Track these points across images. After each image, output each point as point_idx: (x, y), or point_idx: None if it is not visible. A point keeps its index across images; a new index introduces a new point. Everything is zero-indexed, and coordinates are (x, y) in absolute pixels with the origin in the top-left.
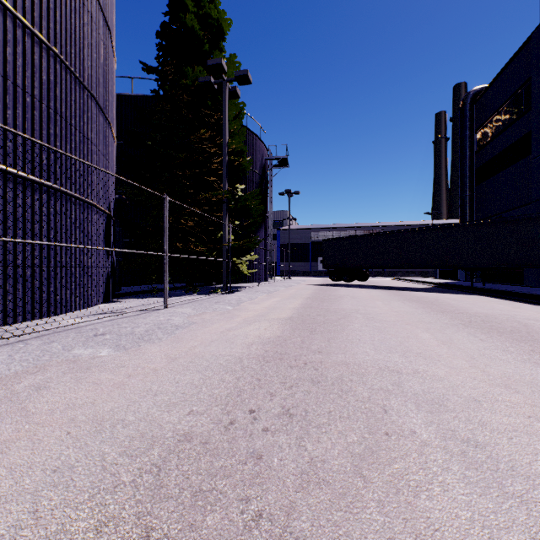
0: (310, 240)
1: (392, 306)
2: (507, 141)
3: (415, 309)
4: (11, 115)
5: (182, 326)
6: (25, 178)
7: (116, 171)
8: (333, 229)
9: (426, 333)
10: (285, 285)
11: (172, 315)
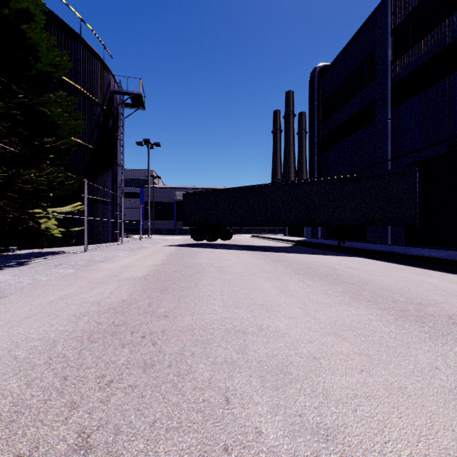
0: (174, 199)
1: (301, 300)
2: (351, 111)
3: (352, 308)
4: None
5: None
6: None
7: None
8: (197, 190)
9: None
10: (133, 248)
11: None
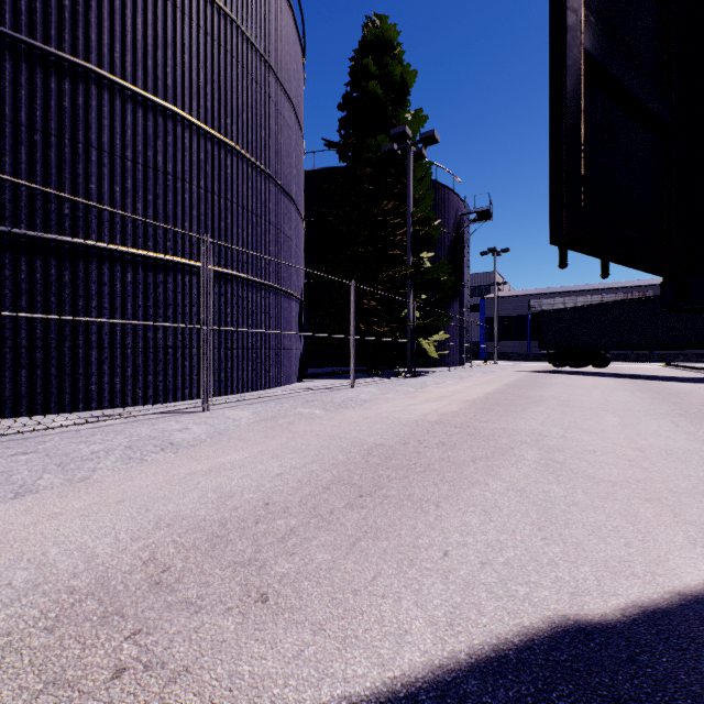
0: (528, 311)
1: (609, 396)
2: None
3: (638, 399)
4: (246, 235)
5: (369, 400)
6: (253, 281)
7: None
8: (565, 295)
9: (615, 418)
10: (484, 371)
11: (359, 392)
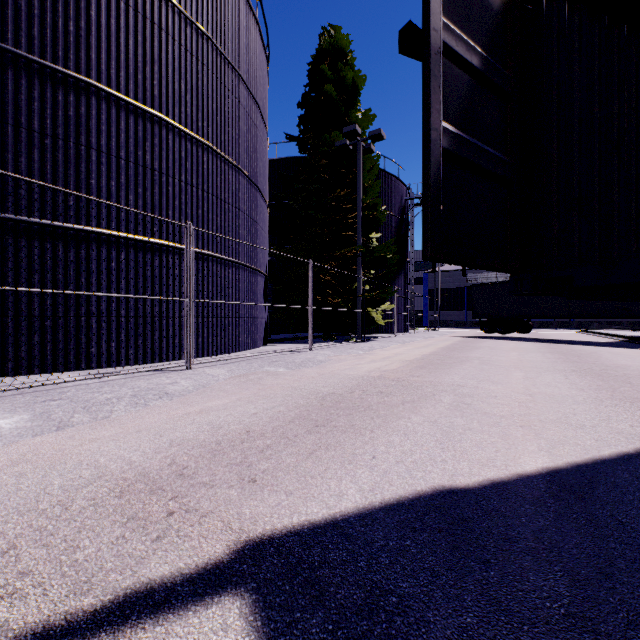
0: (465, 284)
1: (524, 356)
2: None
3: (546, 359)
4: (219, 220)
5: (324, 361)
6: (225, 259)
7: None
8: None
9: (521, 373)
10: (425, 336)
11: (316, 354)
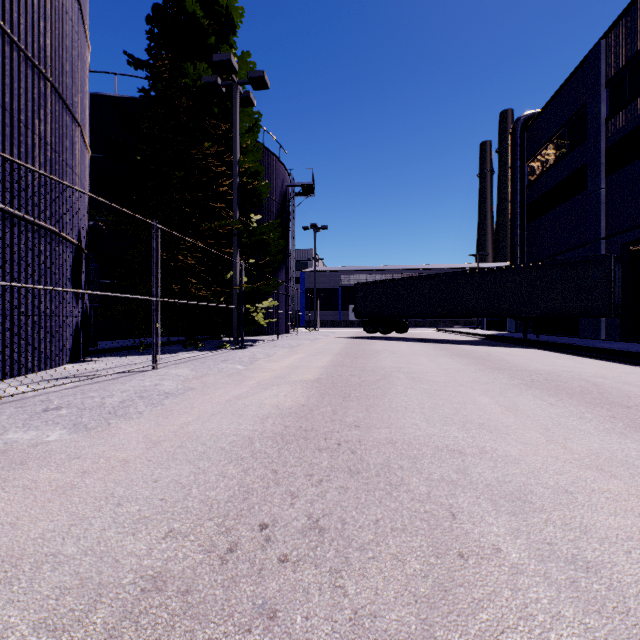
0: (339, 285)
1: (440, 363)
2: (561, 174)
3: (466, 366)
4: None
5: (174, 393)
6: None
7: (94, 193)
8: (367, 272)
9: (485, 397)
10: (311, 338)
11: (162, 378)
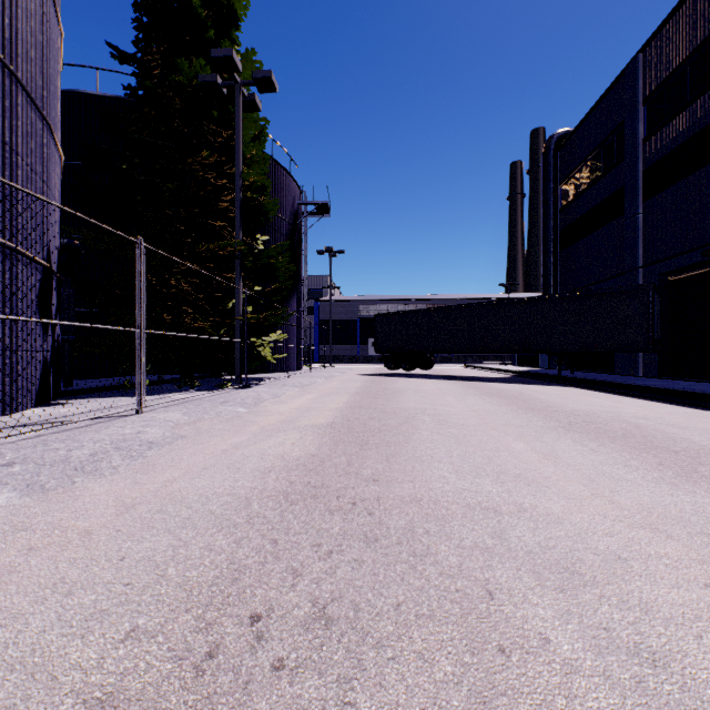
0: (358, 316)
1: (468, 403)
2: (596, 197)
3: (498, 406)
4: None
5: (160, 442)
6: None
7: (71, 206)
8: (388, 302)
9: (520, 442)
10: (325, 376)
11: (147, 424)
